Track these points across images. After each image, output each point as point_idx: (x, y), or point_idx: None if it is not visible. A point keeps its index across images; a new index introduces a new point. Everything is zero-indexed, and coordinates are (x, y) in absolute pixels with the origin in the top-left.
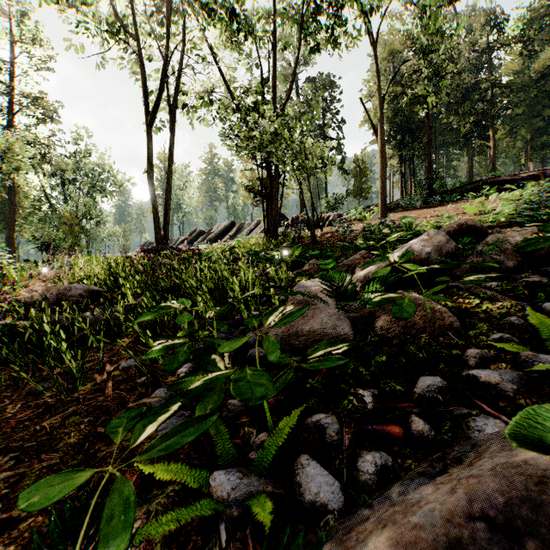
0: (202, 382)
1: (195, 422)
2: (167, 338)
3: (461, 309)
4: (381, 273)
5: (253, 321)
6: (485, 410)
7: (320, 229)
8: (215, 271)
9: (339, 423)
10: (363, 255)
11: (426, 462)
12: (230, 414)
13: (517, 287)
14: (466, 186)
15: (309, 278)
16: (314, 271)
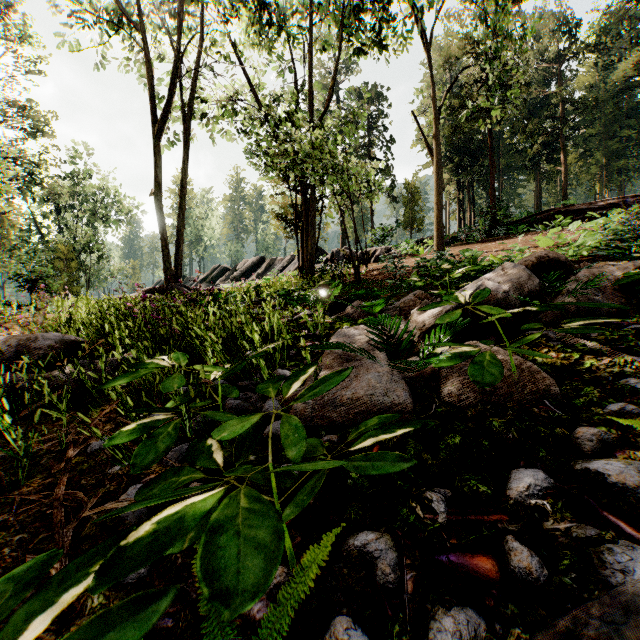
0: (149, 524)
1: (123, 614)
2: (147, 411)
3: (555, 367)
4: (450, 318)
5: (269, 390)
6: (623, 531)
7: (366, 266)
8: (236, 315)
9: (396, 548)
10: (419, 296)
11: (548, 639)
12: None
13: (627, 337)
14: (535, 217)
15: (352, 324)
16: (357, 316)
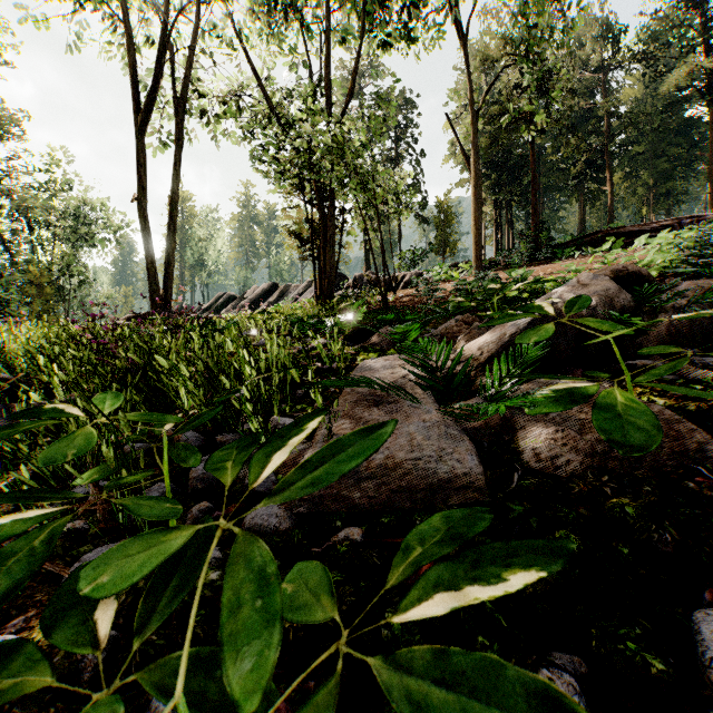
0: None
1: None
2: (19, 498)
3: (688, 412)
4: (535, 338)
5: (225, 466)
6: None
7: (393, 292)
8: None
9: None
10: (464, 319)
11: None
12: None
13: None
14: (581, 239)
15: (380, 355)
16: (386, 346)
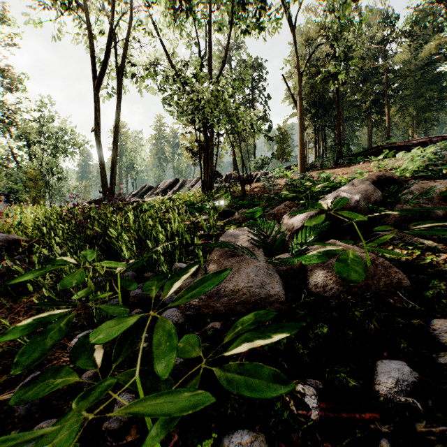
0: None
1: None
2: (48, 304)
3: (401, 262)
4: (315, 222)
5: (151, 288)
6: None
7: (250, 185)
8: None
9: None
10: (288, 205)
11: None
12: (114, 424)
13: None
14: (368, 151)
15: (238, 226)
16: (242, 220)
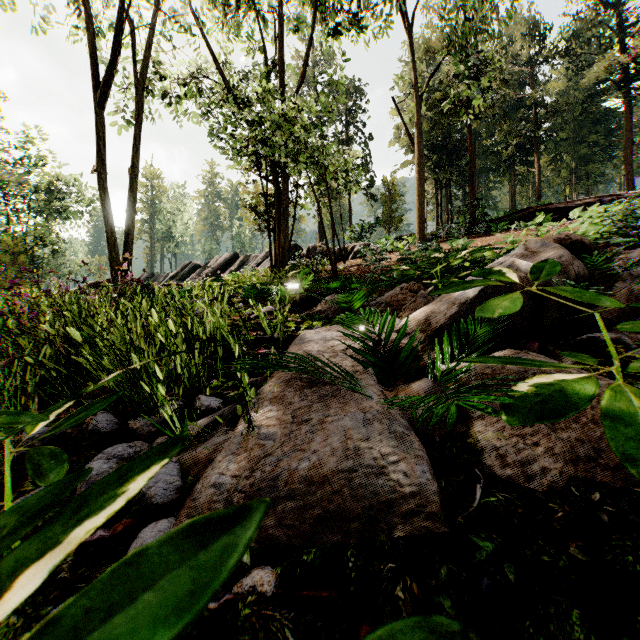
0: None
1: None
2: None
3: None
4: (498, 311)
5: None
6: None
7: (343, 262)
8: None
9: None
10: (409, 287)
11: None
12: None
13: None
14: (513, 215)
15: (325, 323)
16: (332, 313)
